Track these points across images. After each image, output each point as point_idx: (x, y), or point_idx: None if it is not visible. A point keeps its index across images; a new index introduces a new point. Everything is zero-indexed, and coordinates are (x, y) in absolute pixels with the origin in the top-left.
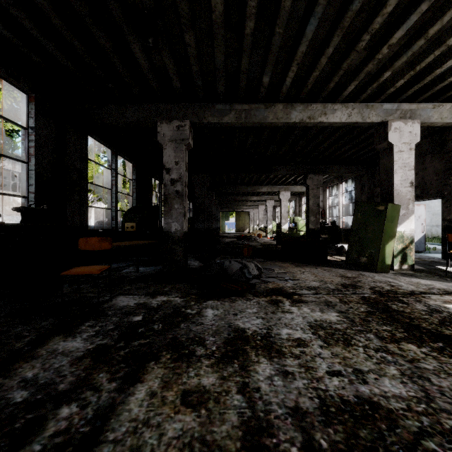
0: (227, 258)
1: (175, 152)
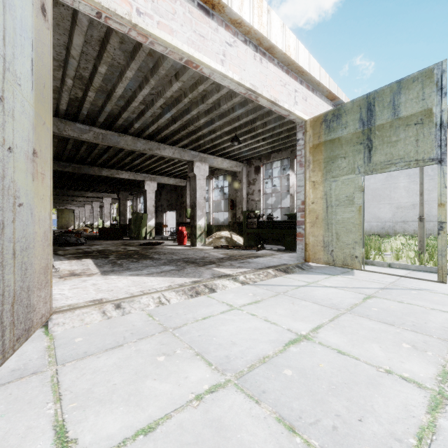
0: None
1: None
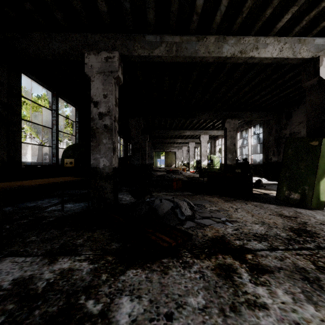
0: (158, 191)
1: (103, 85)
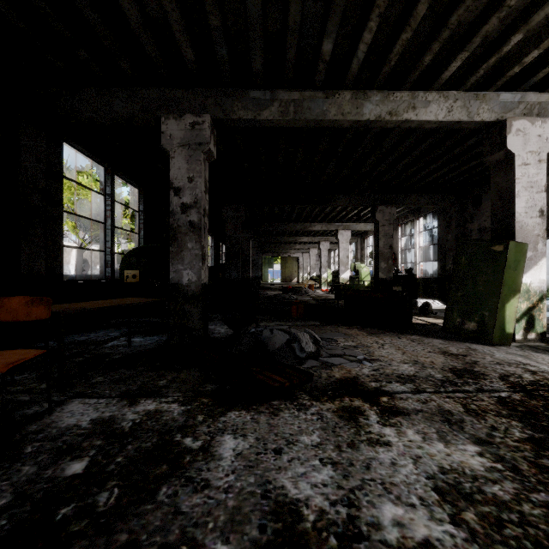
0: (268, 320)
1: (188, 163)
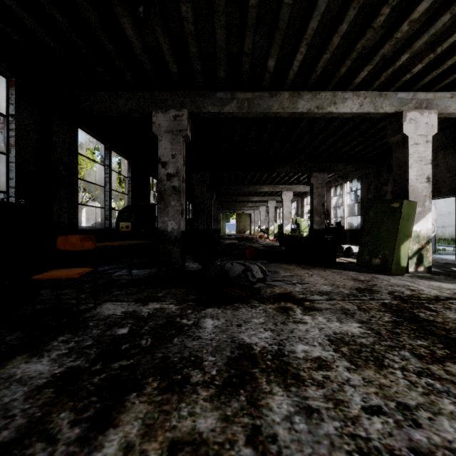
0: (228, 259)
1: (172, 145)
